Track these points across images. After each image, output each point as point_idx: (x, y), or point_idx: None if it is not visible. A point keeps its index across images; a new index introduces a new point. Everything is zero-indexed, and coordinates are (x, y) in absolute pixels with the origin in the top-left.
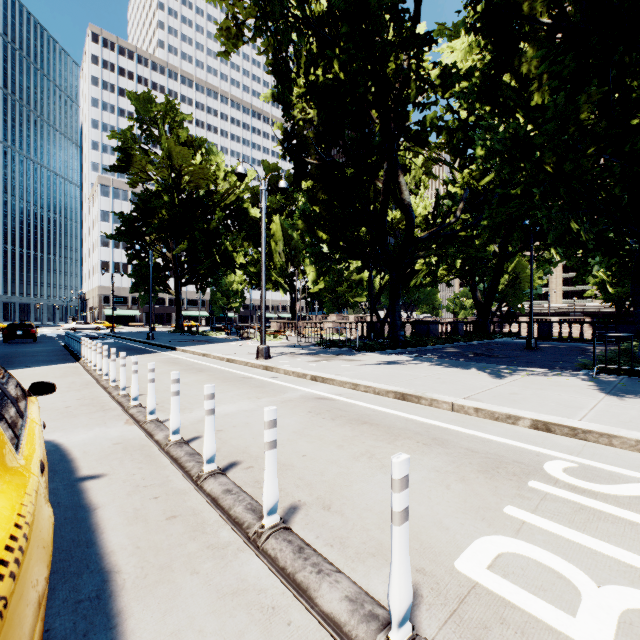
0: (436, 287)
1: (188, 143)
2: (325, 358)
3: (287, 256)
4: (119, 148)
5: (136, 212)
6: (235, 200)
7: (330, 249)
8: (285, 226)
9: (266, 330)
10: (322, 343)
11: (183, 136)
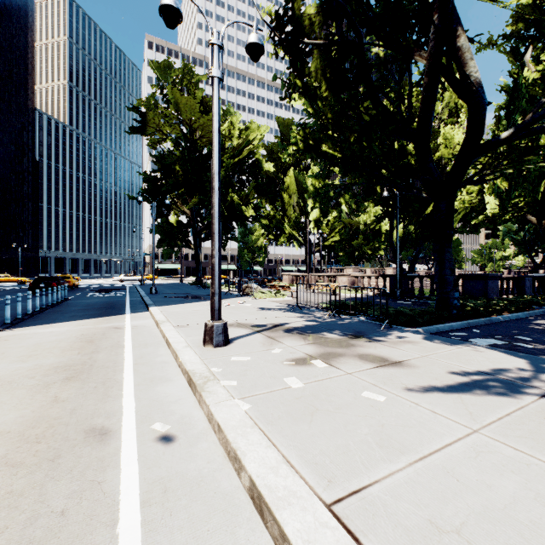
0: (476, 234)
1: (205, 104)
2: (327, 348)
3: (301, 209)
4: (133, 107)
5: (155, 171)
6: (248, 154)
7: (341, 171)
8: (298, 178)
9: (270, 285)
10: (329, 308)
11: (199, 97)
